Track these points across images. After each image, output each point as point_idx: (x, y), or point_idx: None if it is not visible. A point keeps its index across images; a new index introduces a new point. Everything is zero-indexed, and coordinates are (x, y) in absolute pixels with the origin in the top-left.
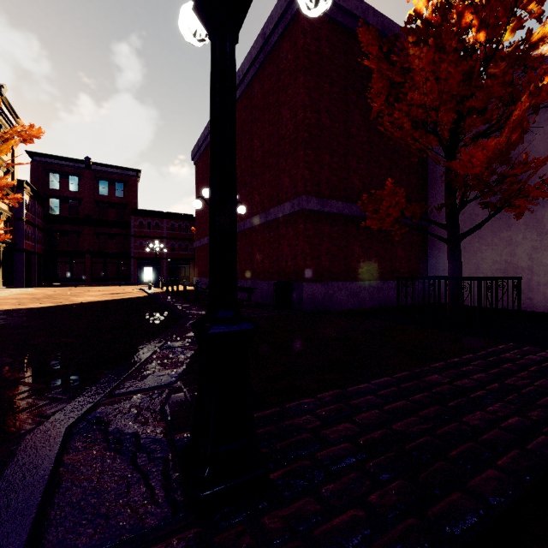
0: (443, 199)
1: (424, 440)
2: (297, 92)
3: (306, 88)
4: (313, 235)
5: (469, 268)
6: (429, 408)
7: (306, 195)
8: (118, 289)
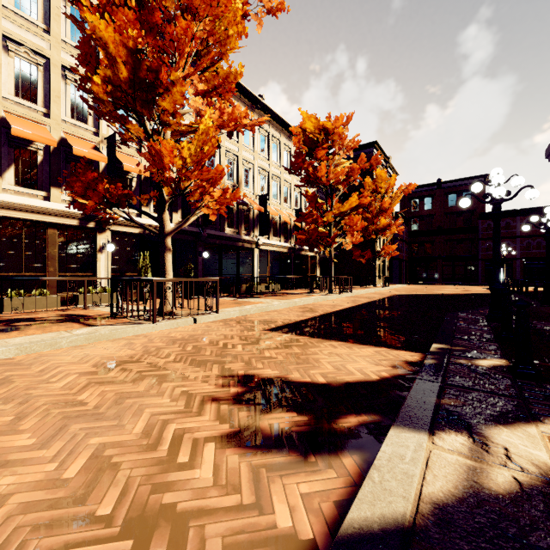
0: None
1: None
2: None
3: None
4: None
5: None
6: None
7: None
8: (466, 288)
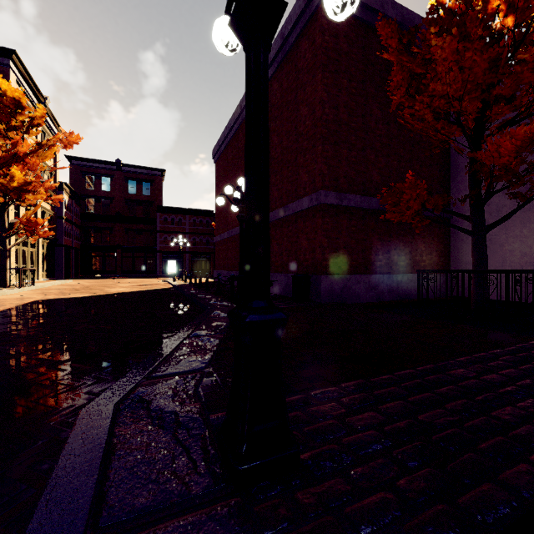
0: (466, 190)
1: (451, 432)
2: (315, 89)
3: (324, 85)
4: (331, 229)
5: (495, 261)
6: (455, 401)
7: (325, 190)
8: (146, 281)
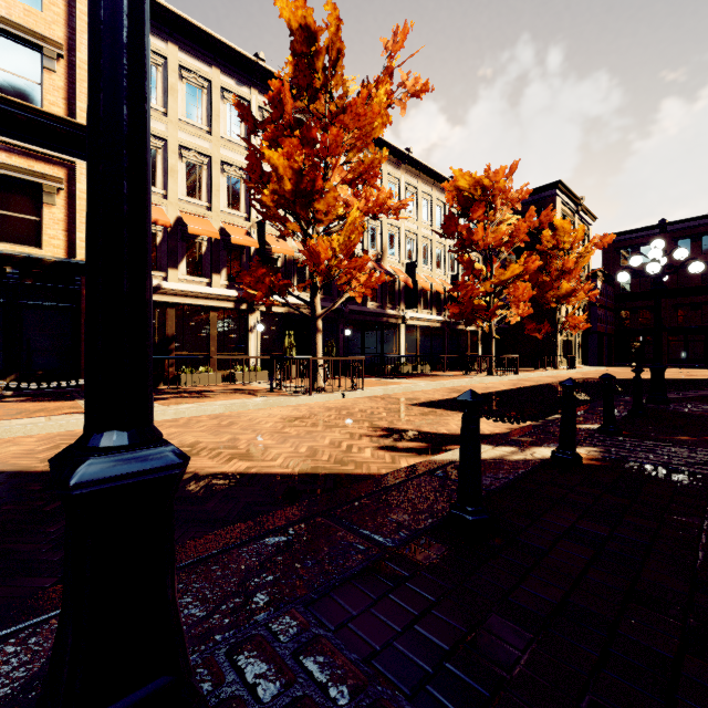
0: None
1: None
2: None
3: None
4: None
5: None
6: None
7: None
8: (694, 372)
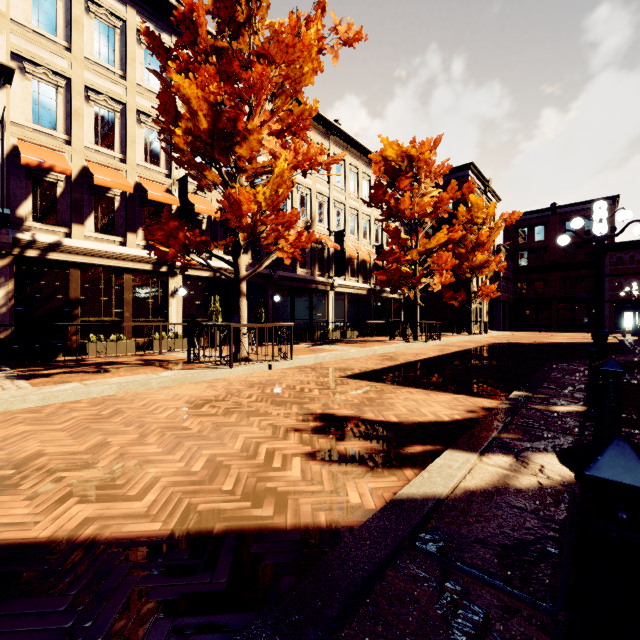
0: None
1: None
2: None
3: None
4: None
5: None
6: None
7: None
8: (586, 336)
